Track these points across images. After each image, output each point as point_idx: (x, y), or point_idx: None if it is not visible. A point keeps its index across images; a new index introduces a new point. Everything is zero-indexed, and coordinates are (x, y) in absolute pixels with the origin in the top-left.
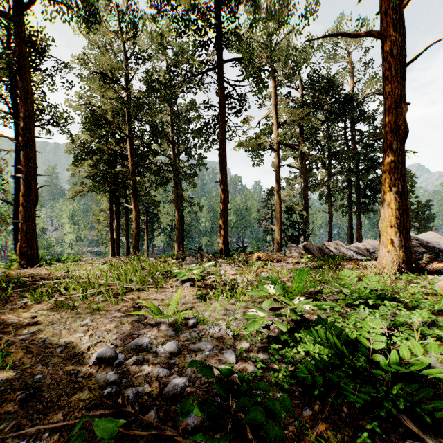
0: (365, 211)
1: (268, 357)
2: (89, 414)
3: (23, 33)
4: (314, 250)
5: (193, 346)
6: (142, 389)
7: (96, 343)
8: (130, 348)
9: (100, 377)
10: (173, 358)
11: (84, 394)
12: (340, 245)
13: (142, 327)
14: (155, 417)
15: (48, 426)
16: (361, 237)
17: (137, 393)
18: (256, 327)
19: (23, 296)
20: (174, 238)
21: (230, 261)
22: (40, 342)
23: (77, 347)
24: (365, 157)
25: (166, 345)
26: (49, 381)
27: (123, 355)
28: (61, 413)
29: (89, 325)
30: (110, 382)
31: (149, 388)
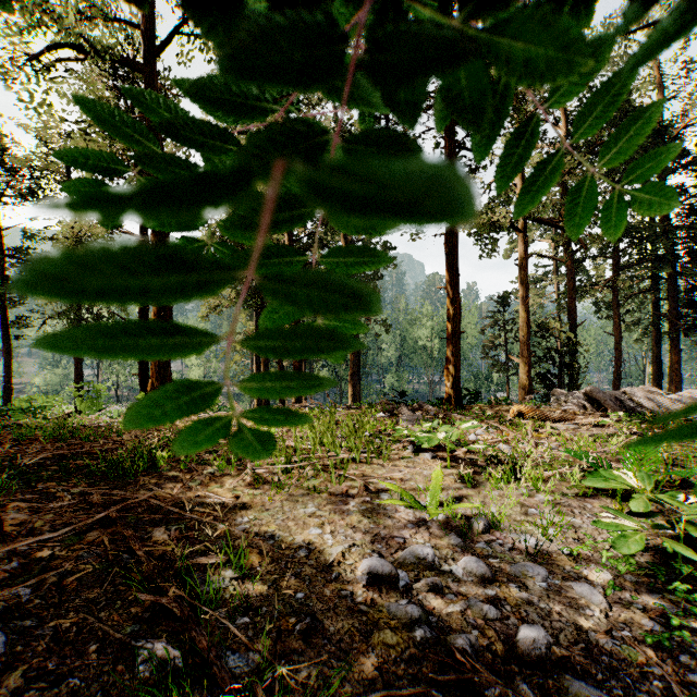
0: (688, 331)
1: (667, 604)
2: (439, 677)
3: (154, 87)
4: (607, 402)
5: (510, 568)
6: (474, 638)
7: (349, 548)
8: (409, 562)
9: (395, 608)
10: (488, 586)
11: (388, 636)
12: (656, 393)
13: (400, 525)
14: (534, 696)
15: (398, 691)
16: (679, 378)
17: (471, 645)
18: (634, 548)
19: (201, 462)
20: (343, 375)
21: (472, 417)
22: (268, 538)
23: (325, 552)
24: (689, 233)
25: (465, 561)
26: (319, 604)
27: (405, 573)
28: (370, 664)
29: (319, 516)
30: (415, 619)
31: (483, 638)
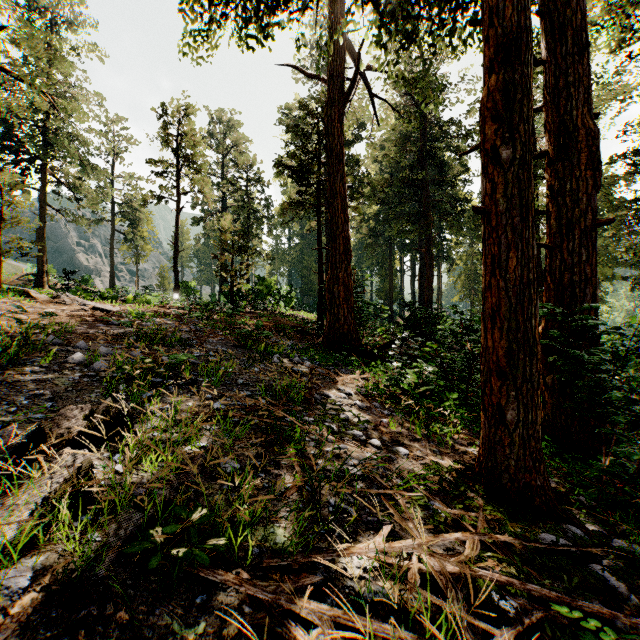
0: None
1: None
2: None
3: None
4: None
5: None
6: None
7: None
8: None
9: None
10: None
11: None
12: None
13: None
14: None
15: None
16: None
17: None
18: None
19: None
20: None
21: None
22: None
23: None
24: None
25: None
26: None
27: None
28: None
29: None
30: None
31: None
